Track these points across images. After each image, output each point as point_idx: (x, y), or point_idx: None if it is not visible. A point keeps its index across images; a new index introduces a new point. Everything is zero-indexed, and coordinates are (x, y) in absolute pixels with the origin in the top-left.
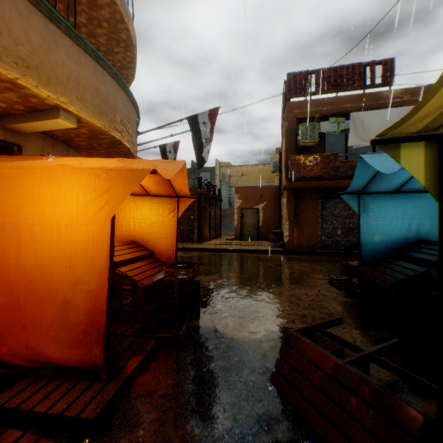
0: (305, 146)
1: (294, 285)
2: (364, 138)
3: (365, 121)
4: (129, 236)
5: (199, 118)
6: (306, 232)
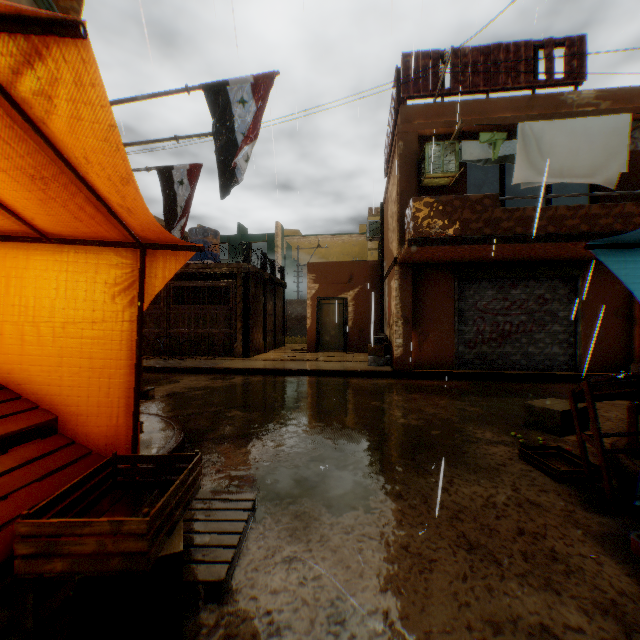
0: (433, 186)
1: (448, 467)
2: (542, 170)
3: (544, 139)
4: None
5: (230, 92)
6: (432, 339)
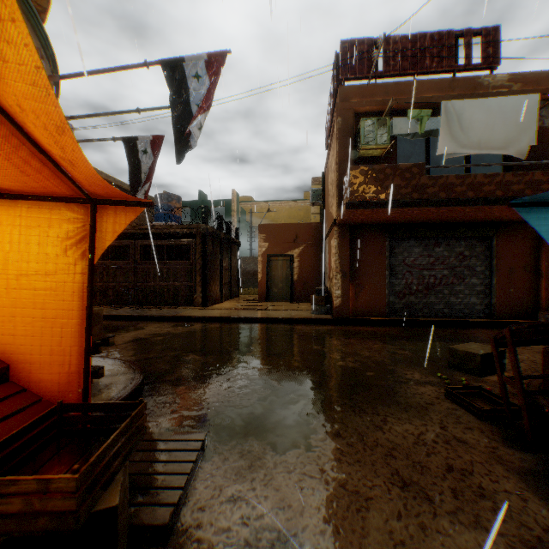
0: (368, 157)
1: (382, 406)
2: (462, 143)
3: (464, 115)
4: None
5: (186, 67)
6: (366, 291)
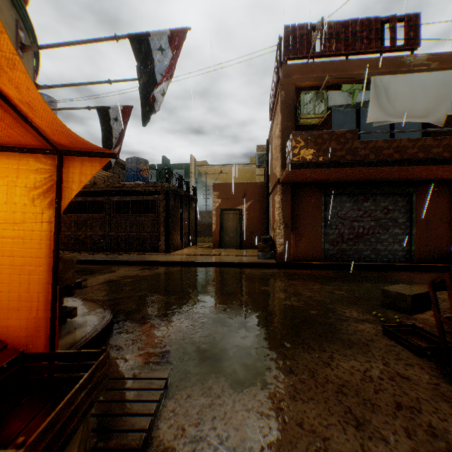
0: (307, 125)
1: (327, 343)
2: (389, 112)
3: (391, 89)
4: None
5: (151, 41)
6: (305, 239)
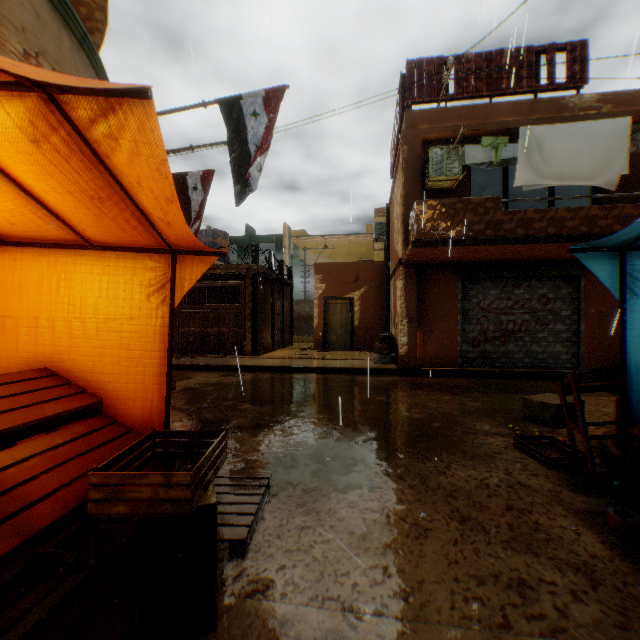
0: (437, 188)
1: (446, 454)
2: (543, 173)
3: (545, 143)
4: (39, 356)
5: (243, 105)
6: (436, 338)
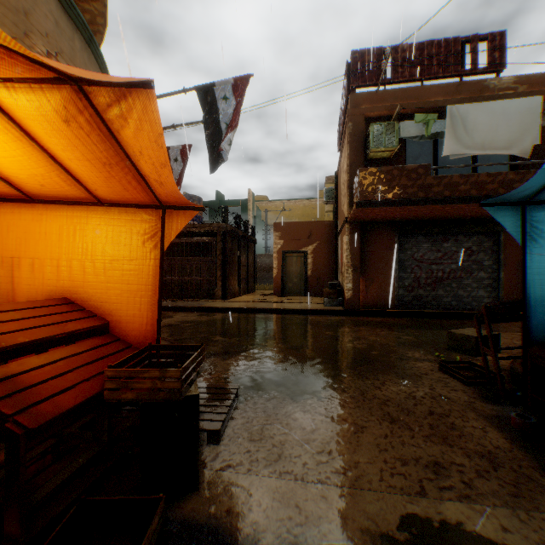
0: (377, 158)
1: (382, 375)
2: (467, 144)
3: (469, 118)
4: (60, 289)
5: (216, 91)
6: (376, 284)
